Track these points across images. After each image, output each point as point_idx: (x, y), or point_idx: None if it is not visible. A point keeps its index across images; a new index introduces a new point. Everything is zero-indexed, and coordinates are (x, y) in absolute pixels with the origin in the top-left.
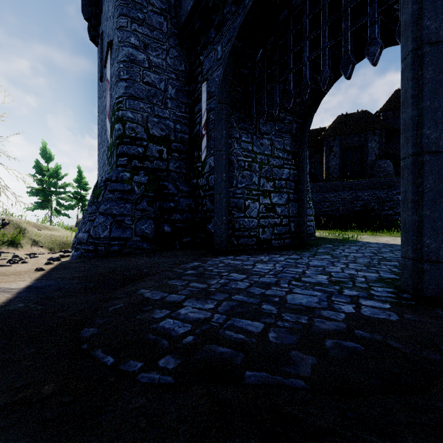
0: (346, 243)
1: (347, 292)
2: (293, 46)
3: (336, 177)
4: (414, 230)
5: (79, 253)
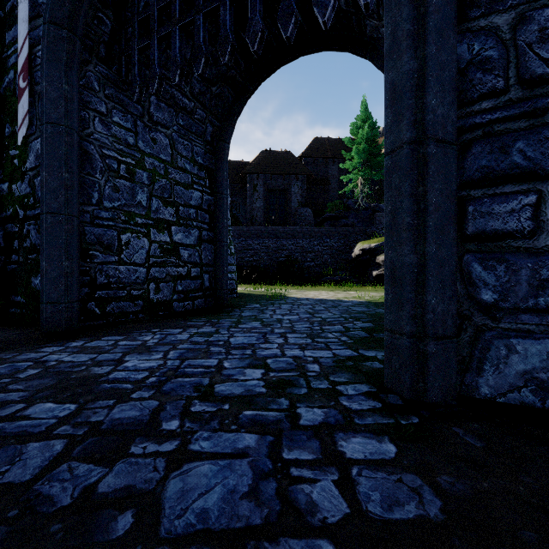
0: (275, 301)
1: (305, 415)
2: None
3: (260, 222)
4: (412, 282)
5: None
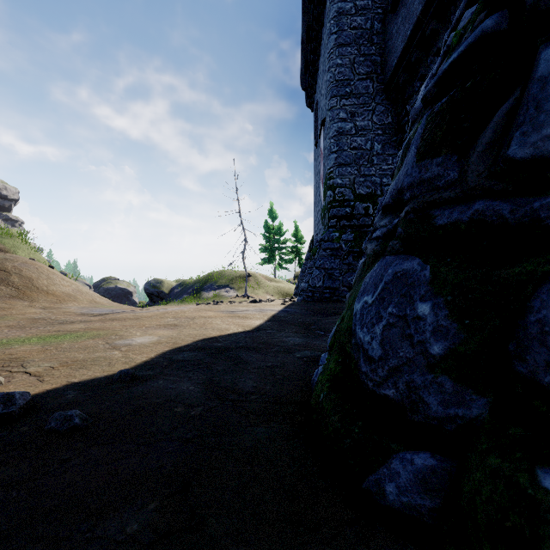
0: None
1: None
2: None
3: None
4: None
5: (302, 298)
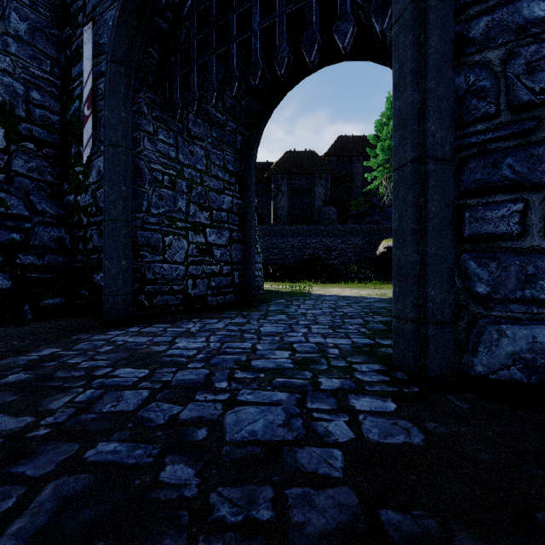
0: (300, 297)
1: (325, 383)
2: (237, 4)
3: (285, 221)
4: (415, 277)
5: None
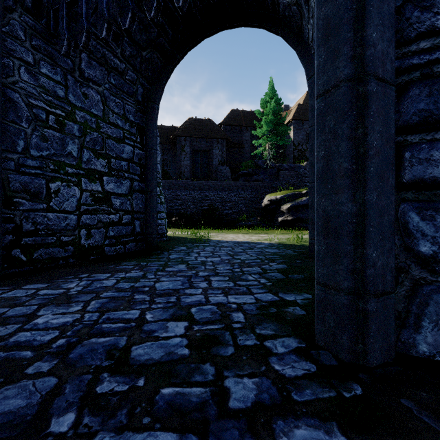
0: (200, 244)
1: (234, 391)
2: None
3: (187, 177)
4: (350, 233)
5: None
